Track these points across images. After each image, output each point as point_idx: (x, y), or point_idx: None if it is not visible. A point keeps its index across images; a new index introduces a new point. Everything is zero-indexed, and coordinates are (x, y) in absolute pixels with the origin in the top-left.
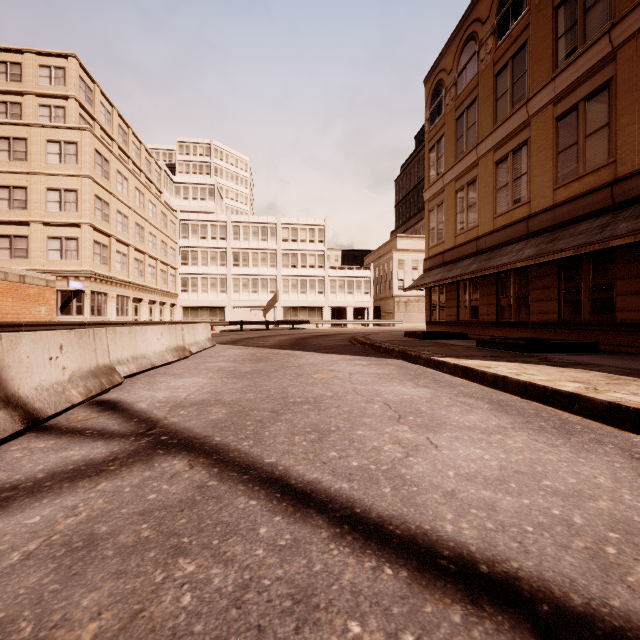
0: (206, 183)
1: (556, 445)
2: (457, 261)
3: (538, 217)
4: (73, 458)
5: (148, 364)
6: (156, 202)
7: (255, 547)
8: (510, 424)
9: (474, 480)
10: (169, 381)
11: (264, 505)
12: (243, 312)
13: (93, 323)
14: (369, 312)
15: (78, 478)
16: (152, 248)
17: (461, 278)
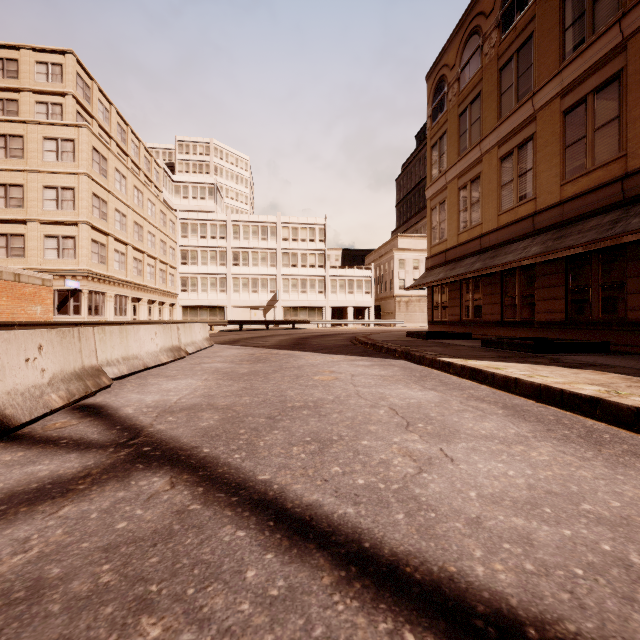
0: (206, 182)
1: (587, 458)
2: (460, 259)
3: (544, 214)
4: (39, 474)
5: (140, 365)
6: (155, 201)
7: (240, 599)
8: (530, 432)
9: (501, 503)
10: (161, 383)
11: (254, 537)
12: (243, 312)
13: (89, 323)
14: (370, 312)
15: (39, 500)
16: (151, 247)
17: (465, 277)
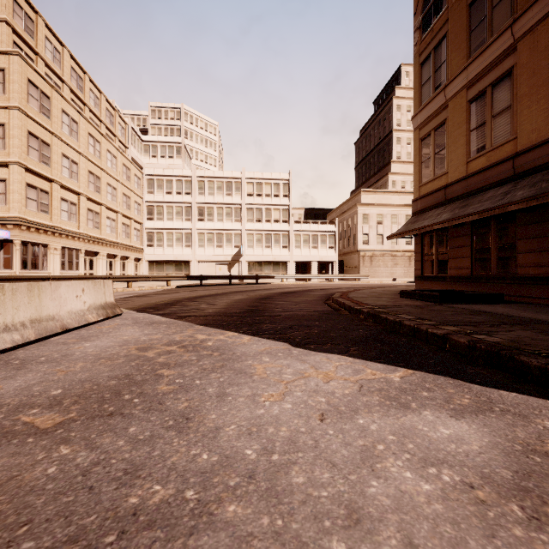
0: (174, 141)
1: None
2: (473, 194)
3: None
4: None
5: None
6: (116, 153)
7: None
8: None
9: None
10: None
11: None
12: (208, 266)
13: None
14: (334, 266)
15: None
16: (111, 200)
17: (503, 210)
